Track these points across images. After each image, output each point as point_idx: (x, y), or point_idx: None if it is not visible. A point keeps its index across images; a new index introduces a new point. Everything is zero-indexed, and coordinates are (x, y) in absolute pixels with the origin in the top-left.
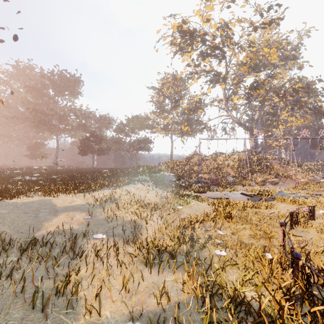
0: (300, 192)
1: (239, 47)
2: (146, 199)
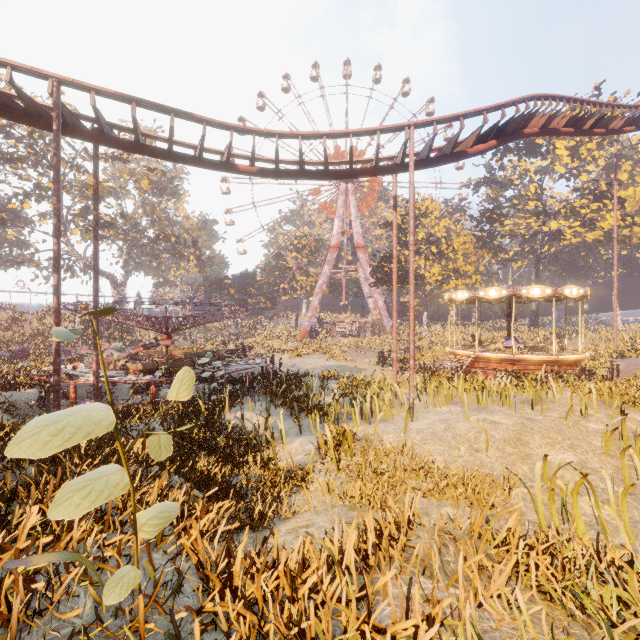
0: None
1: (74, 166)
2: None
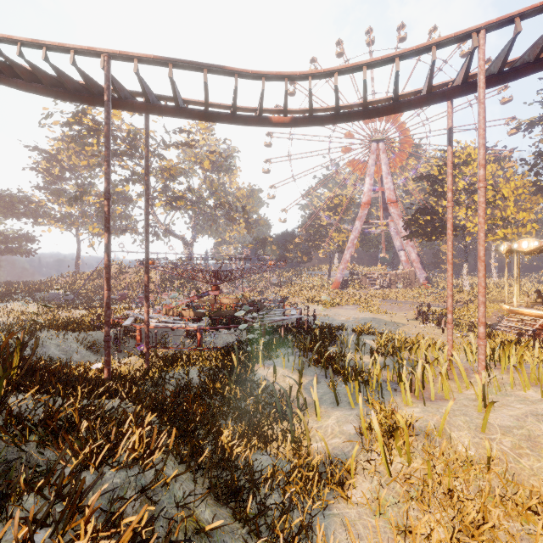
0: None
1: (156, 155)
2: (27, 311)
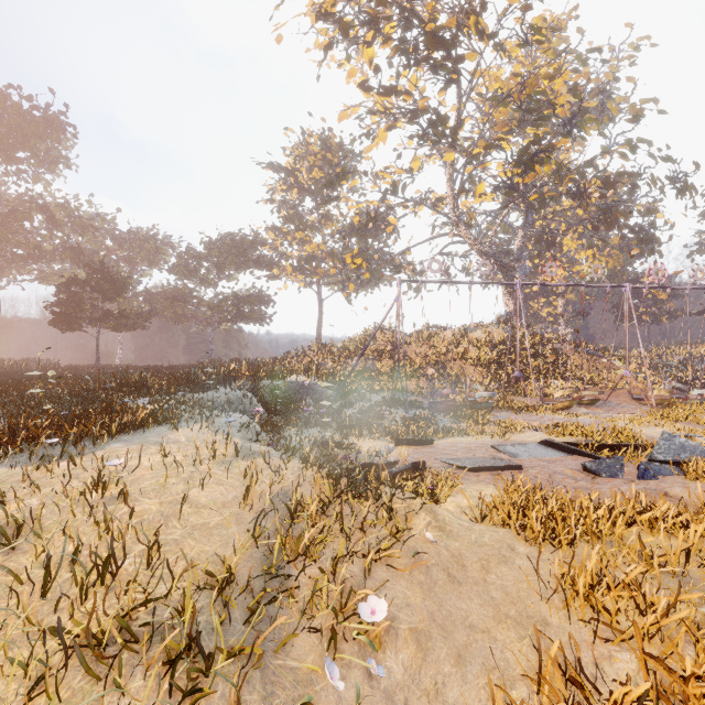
0: (699, 430)
1: (497, 45)
2: (177, 534)
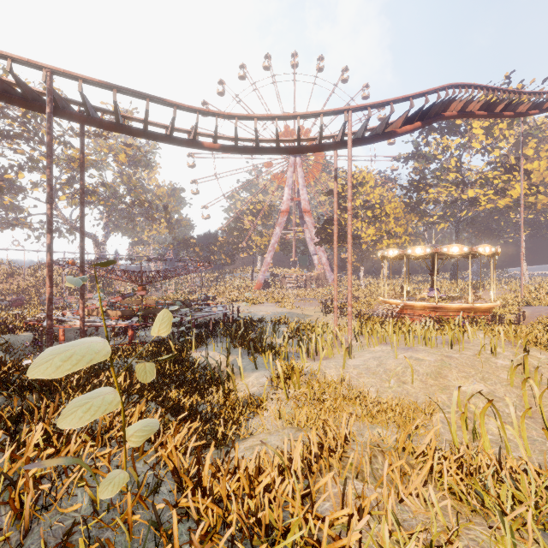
0: None
1: (61, 142)
2: None
